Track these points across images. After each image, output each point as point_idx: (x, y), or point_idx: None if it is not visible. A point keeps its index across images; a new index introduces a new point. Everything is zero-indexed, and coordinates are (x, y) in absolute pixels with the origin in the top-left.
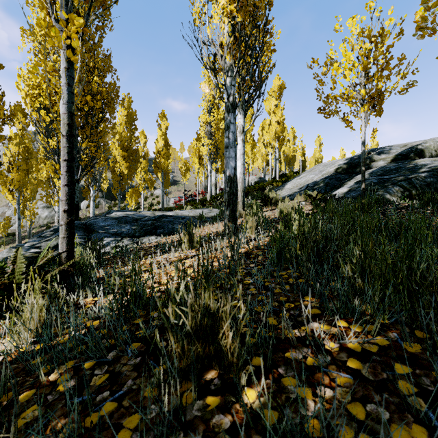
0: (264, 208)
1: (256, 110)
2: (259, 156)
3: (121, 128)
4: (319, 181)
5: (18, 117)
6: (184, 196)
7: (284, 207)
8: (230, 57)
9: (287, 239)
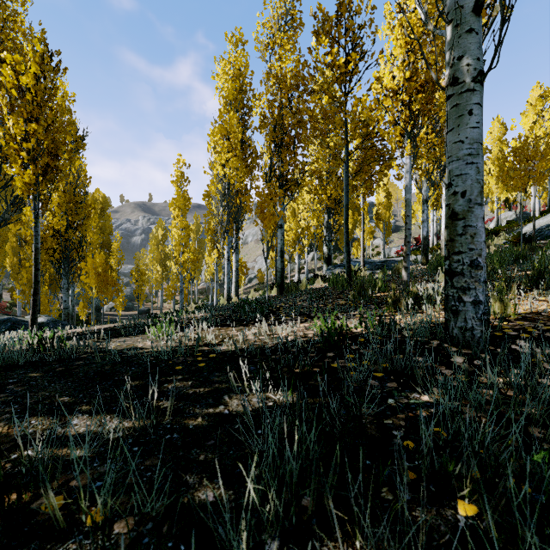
0: None
1: None
2: None
3: None
4: None
5: None
6: None
7: None
8: (424, 179)
9: None
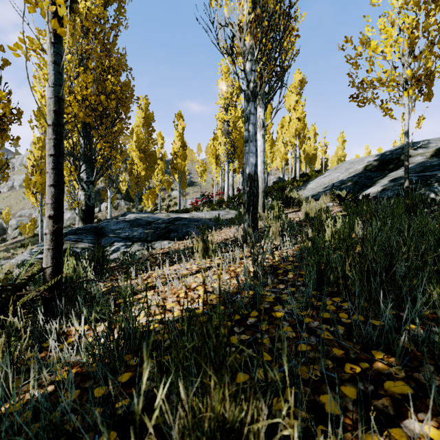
0: (286, 209)
1: (278, 102)
2: (277, 155)
3: (138, 130)
4: (347, 180)
5: (41, 122)
6: (201, 197)
7: (309, 208)
8: (251, 38)
9: (327, 252)
